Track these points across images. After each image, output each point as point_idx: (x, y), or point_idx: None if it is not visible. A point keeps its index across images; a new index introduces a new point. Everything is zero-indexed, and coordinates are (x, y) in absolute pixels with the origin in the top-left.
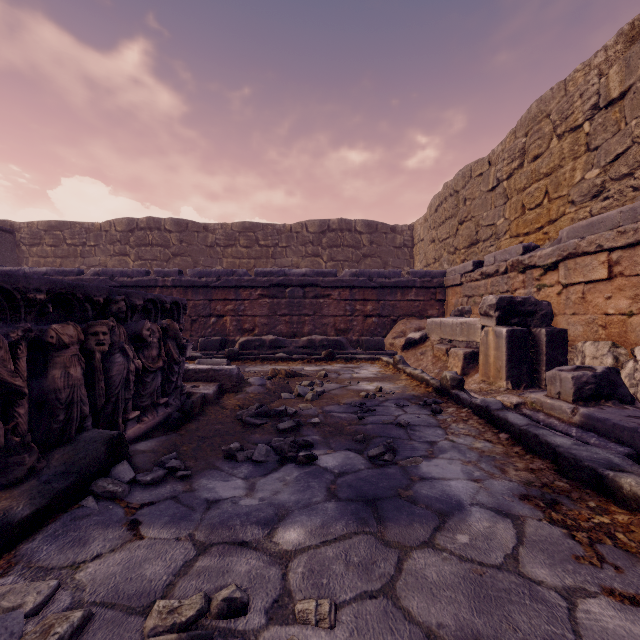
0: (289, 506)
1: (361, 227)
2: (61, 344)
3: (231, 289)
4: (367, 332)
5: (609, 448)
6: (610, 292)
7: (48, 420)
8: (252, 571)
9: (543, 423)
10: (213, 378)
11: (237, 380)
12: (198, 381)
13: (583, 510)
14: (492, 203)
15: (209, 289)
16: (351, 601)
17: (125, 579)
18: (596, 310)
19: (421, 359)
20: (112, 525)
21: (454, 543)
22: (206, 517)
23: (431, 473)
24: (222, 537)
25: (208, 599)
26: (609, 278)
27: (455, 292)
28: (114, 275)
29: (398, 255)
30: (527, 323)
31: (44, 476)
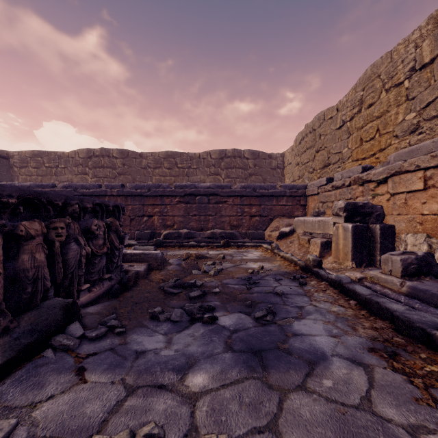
0: (197, 356)
1: (248, 155)
2: (29, 236)
3: (158, 197)
4: (252, 227)
5: (429, 311)
6: (425, 199)
7: (19, 292)
8: (168, 409)
9: (379, 292)
10: (144, 260)
11: (161, 261)
12: (133, 262)
13: (417, 360)
14: (339, 137)
15: (142, 197)
16: (244, 436)
17: (70, 416)
18: (415, 211)
19: (290, 246)
20: (64, 371)
21: (321, 387)
22: (135, 365)
23: (301, 330)
24: (146, 381)
25: (133, 434)
26: (424, 189)
27: (313, 199)
28: (77, 187)
29: (273, 174)
30: (366, 221)
31: (15, 334)
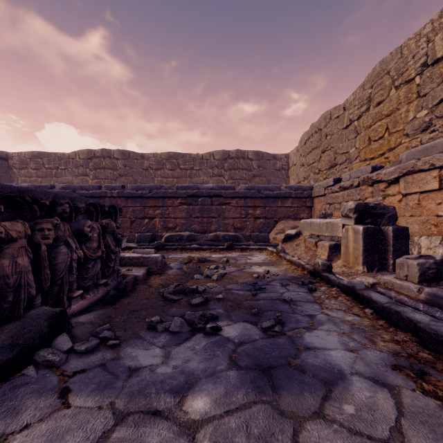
0: (197, 374)
1: (252, 155)
2: (9, 238)
3: (159, 199)
4: (256, 229)
5: None
6: (440, 199)
7: None
8: None
9: (395, 299)
10: (143, 263)
11: (161, 265)
12: (132, 266)
13: None
14: (346, 137)
15: (143, 199)
16: None
17: None
18: (429, 213)
19: (296, 249)
20: (45, 393)
21: (342, 414)
22: (127, 385)
23: (314, 343)
24: (139, 406)
25: None
26: (440, 189)
27: (320, 201)
28: (76, 189)
29: (278, 175)
30: (378, 222)
31: None
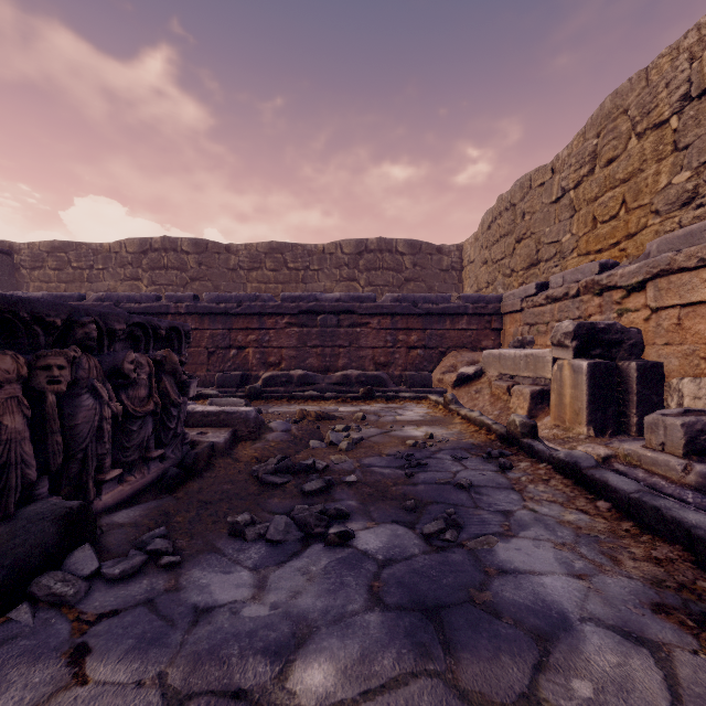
0: (313, 619)
1: (403, 247)
2: None
3: (254, 316)
4: (411, 366)
5: None
6: None
7: None
8: None
9: (644, 483)
10: (225, 423)
11: (255, 425)
12: (207, 426)
13: None
14: (556, 217)
15: (229, 316)
16: None
17: None
18: (697, 339)
19: (476, 398)
20: (45, 656)
21: (570, 698)
22: (190, 639)
23: (513, 562)
24: (208, 680)
25: None
26: None
27: (514, 320)
28: (120, 300)
29: (445, 279)
30: (612, 355)
31: None
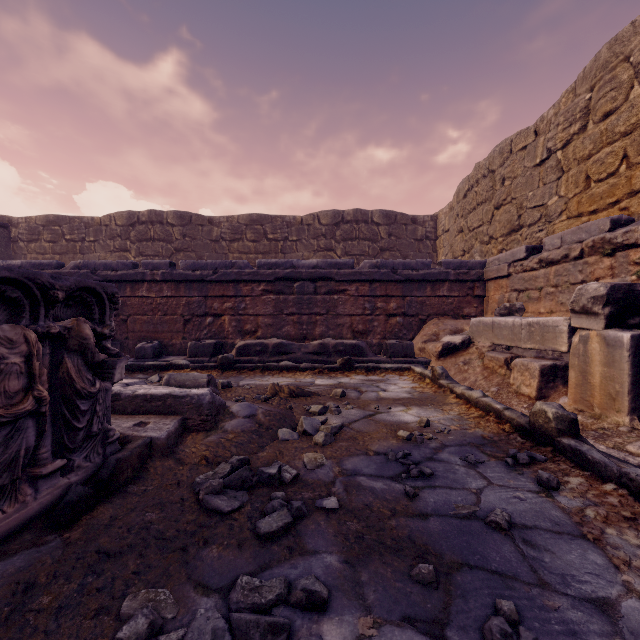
0: None
1: (378, 218)
2: None
3: (230, 284)
4: (390, 334)
5: None
6: None
7: None
8: None
9: None
10: (172, 409)
11: (209, 412)
12: (150, 413)
13: None
14: (540, 180)
15: (204, 284)
16: None
17: None
18: None
19: (465, 370)
20: None
21: None
22: None
23: None
24: None
25: None
26: None
27: (499, 286)
28: (96, 268)
29: (419, 248)
30: None
31: None
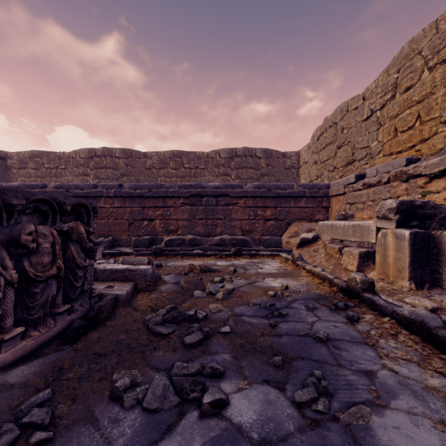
0: None
1: (260, 153)
2: None
3: (160, 198)
4: (267, 232)
5: None
6: None
7: None
8: None
9: None
10: (128, 278)
11: (151, 280)
12: (114, 280)
13: None
14: (366, 130)
15: (142, 199)
16: None
17: None
18: None
19: (314, 255)
20: None
21: None
22: None
23: None
24: None
25: None
26: None
27: (338, 200)
28: (69, 188)
29: (288, 174)
30: (426, 226)
31: None
